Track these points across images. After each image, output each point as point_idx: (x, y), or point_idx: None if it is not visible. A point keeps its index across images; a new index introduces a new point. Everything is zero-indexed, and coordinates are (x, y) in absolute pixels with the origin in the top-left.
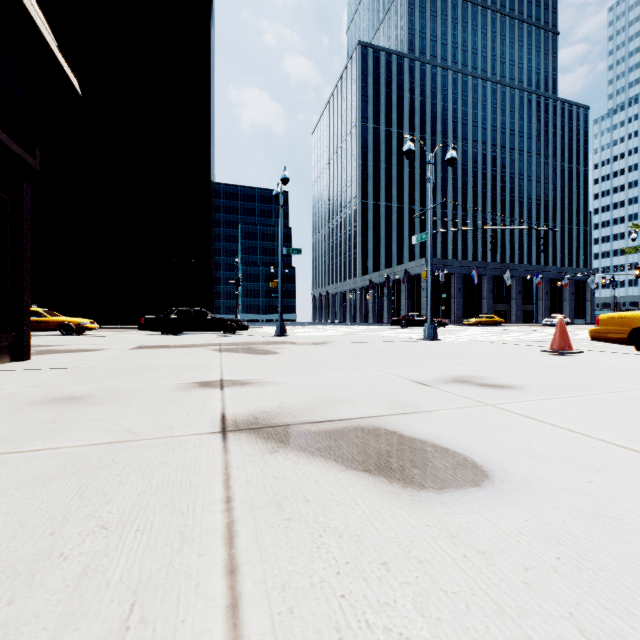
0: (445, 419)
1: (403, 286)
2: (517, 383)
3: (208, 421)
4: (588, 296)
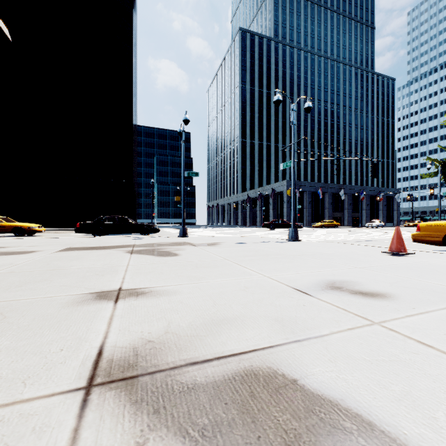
0: (343, 351)
1: (271, 200)
2: (384, 290)
3: (78, 363)
4: (395, 207)
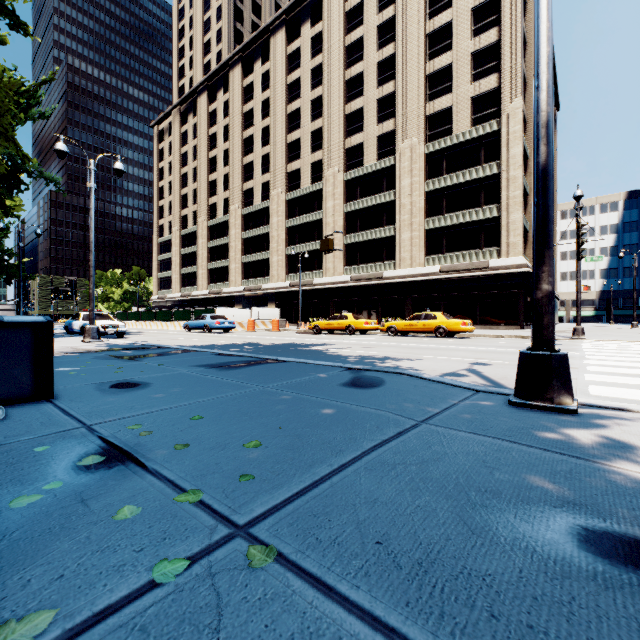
0: None
1: None
2: None
3: None
4: None
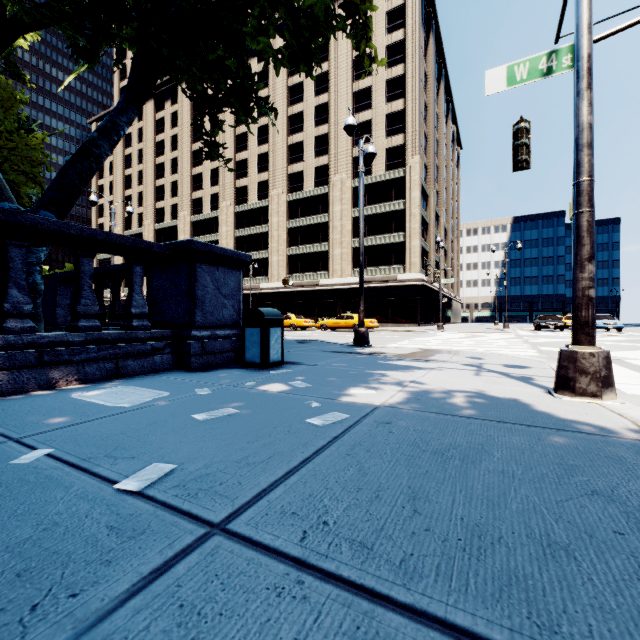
0: None
1: None
2: None
3: None
4: None
